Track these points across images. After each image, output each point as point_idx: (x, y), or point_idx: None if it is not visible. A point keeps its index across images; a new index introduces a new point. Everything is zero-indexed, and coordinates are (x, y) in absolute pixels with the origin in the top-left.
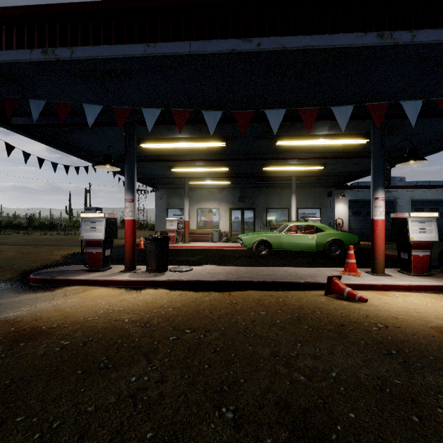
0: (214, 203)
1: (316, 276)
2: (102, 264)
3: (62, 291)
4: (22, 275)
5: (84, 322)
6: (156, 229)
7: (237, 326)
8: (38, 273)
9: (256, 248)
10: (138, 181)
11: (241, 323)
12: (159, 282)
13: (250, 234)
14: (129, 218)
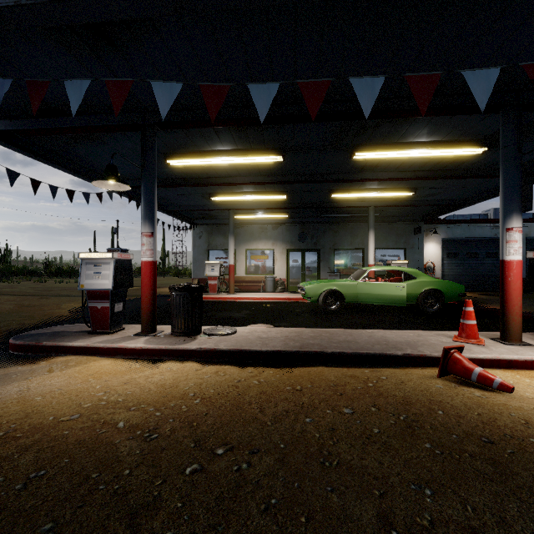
0: (268, 242)
1: (418, 345)
2: (109, 324)
3: (47, 363)
4: (5, 338)
5: (51, 428)
6: (194, 276)
7: (305, 440)
8: (21, 336)
9: (323, 300)
10: (170, 214)
11: (313, 434)
12: (187, 352)
13: (316, 283)
14: (146, 259)
